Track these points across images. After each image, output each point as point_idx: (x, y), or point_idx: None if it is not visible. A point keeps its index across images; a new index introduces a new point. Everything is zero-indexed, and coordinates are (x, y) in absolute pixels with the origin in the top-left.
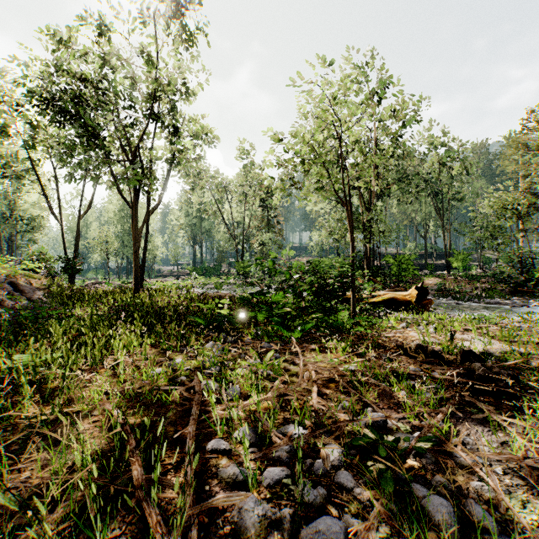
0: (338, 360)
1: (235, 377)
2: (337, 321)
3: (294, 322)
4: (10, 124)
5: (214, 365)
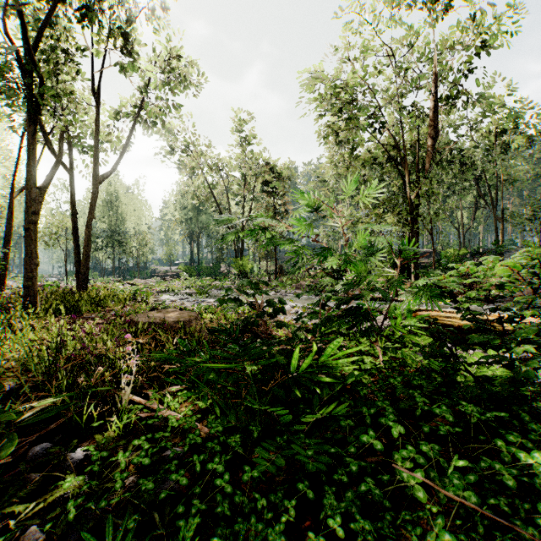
0: None
1: None
2: None
3: None
4: None
5: None
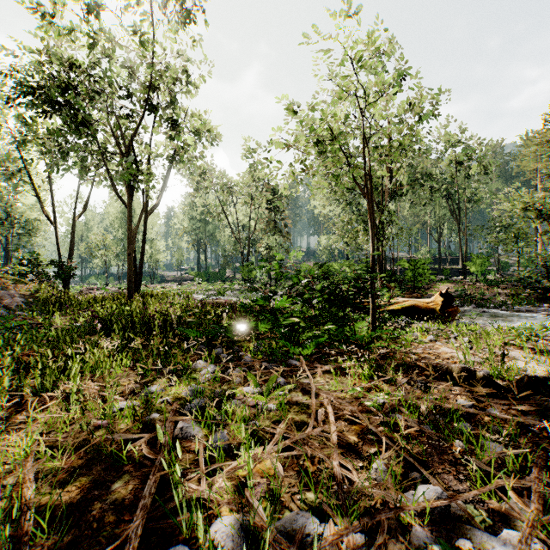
0: (361, 389)
1: (222, 419)
2: (354, 334)
3: (302, 335)
4: (1, 120)
5: (200, 394)
